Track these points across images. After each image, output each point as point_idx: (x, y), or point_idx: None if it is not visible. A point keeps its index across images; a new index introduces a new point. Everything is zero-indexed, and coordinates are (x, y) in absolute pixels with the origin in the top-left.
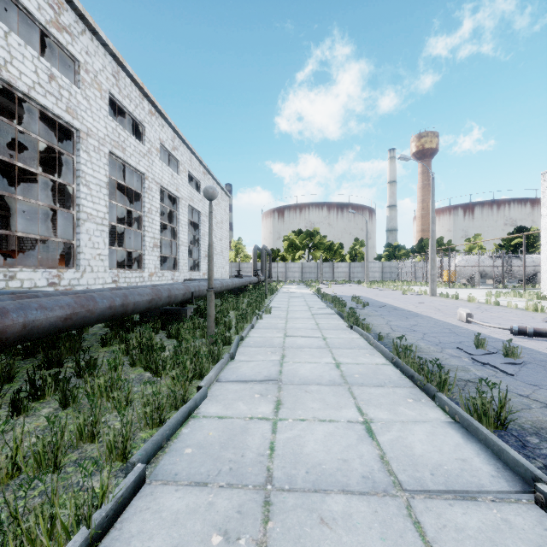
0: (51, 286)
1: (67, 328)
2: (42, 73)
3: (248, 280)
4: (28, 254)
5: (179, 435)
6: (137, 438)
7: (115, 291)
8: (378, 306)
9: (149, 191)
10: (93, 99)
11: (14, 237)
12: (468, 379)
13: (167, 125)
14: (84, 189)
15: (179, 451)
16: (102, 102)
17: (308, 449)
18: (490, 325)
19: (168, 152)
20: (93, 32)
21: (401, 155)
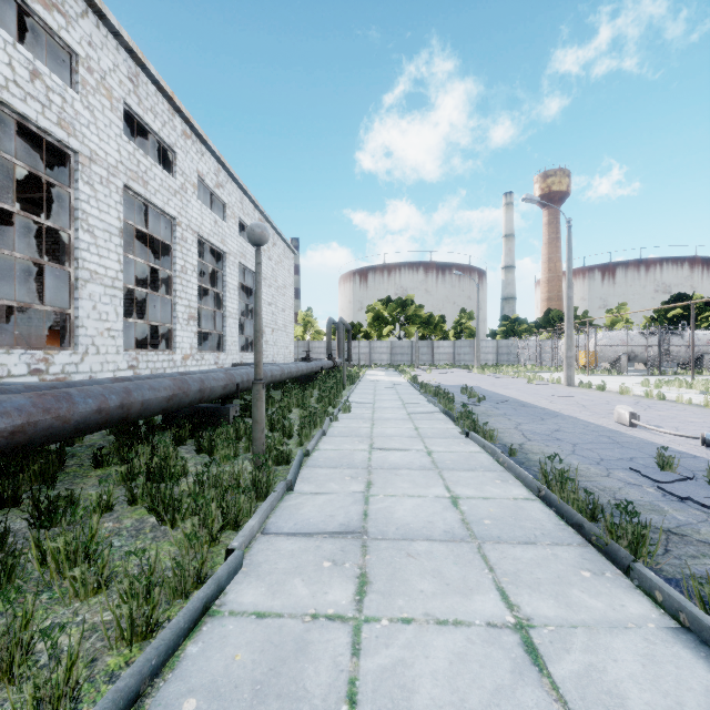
0: (34, 375)
1: (18, 447)
2: (20, 66)
3: (319, 365)
4: (9, 328)
5: (178, 661)
6: (98, 671)
7: (111, 385)
8: (498, 401)
9: (183, 242)
10: (99, 110)
11: (5, 306)
12: (669, 529)
13: (209, 152)
14: (85, 236)
15: (172, 707)
16: (112, 116)
17: (421, 699)
18: (668, 431)
19: (210, 190)
20: (99, 14)
21: (526, 196)
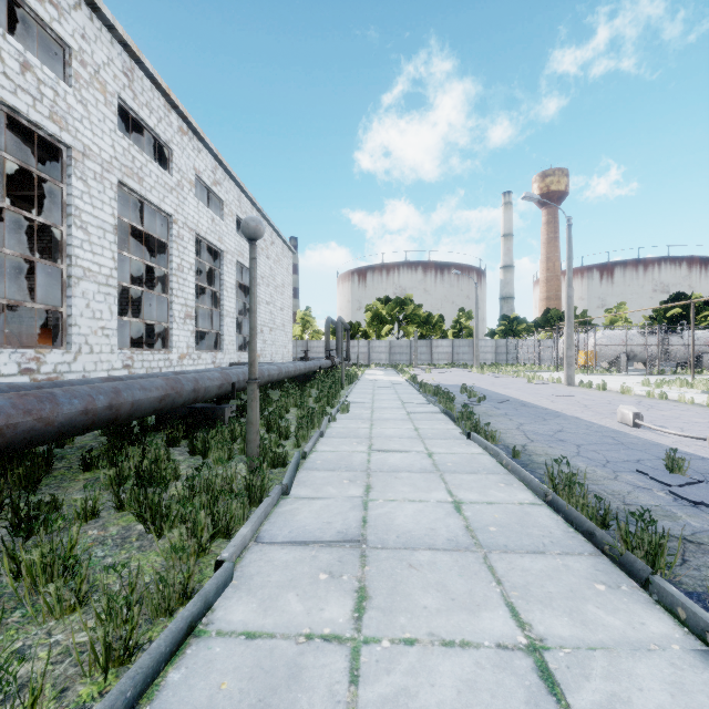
0: (25, 374)
1: None
2: (9, 58)
3: (318, 364)
4: (2, 327)
5: (158, 691)
6: (68, 702)
7: (100, 385)
8: (499, 401)
9: (180, 239)
10: (93, 104)
11: (0, 305)
12: (684, 537)
13: (206, 149)
14: (78, 233)
15: None
16: (107, 110)
17: None
18: (674, 432)
19: (207, 187)
20: (93, 7)
21: (526, 194)
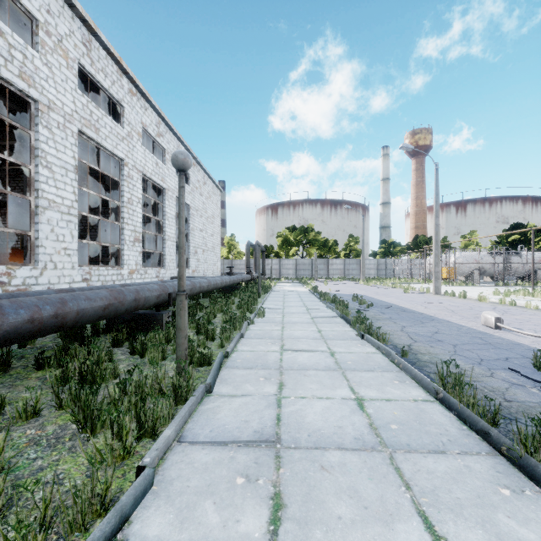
0: None
1: None
2: None
3: (240, 278)
4: None
5: None
6: None
7: (47, 296)
8: (383, 307)
9: (130, 179)
10: (57, 67)
11: None
12: None
13: (151, 108)
14: (44, 171)
15: None
16: (68, 73)
17: None
18: (532, 333)
19: (152, 138)
20: None
21: (403, 145)
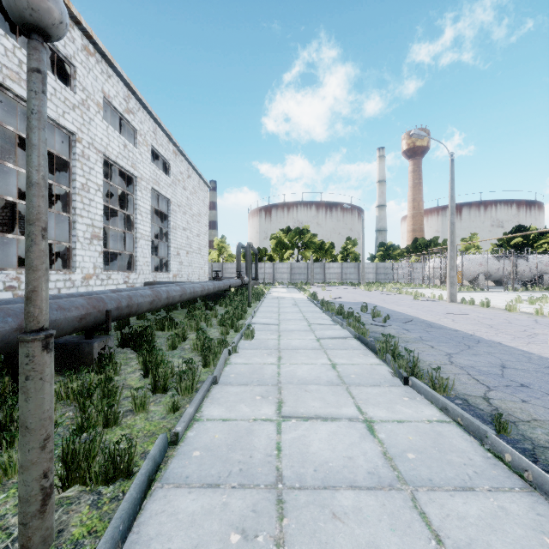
0: None
1: None
2: None
3: (227, 283)
4: None
5: None
6: None
7: None
8: (403, 320)
9: (84, 159)
10: None
11: None
12: None
13: (117, 77)
14: None
15: None
16: None
17: None
18: None
19: (119, 114)
20: None
21: (415, 131)
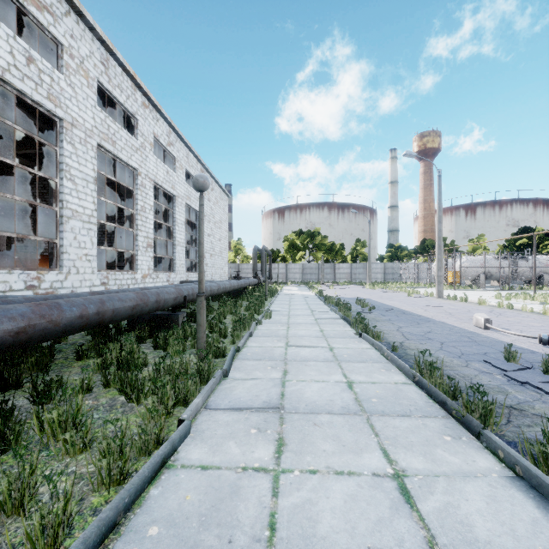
0: (30, 289)
1: (21, 344)
2: (18, 54)
3: (247, 282)
4: (10, 254)
5: (144, 500)
6: (85, 507)
7: (90, 297)
8: (384, 310)
9: (143, 187)
10: (79, 87)
11: (5, 237)
12: (511, 405)
13: (162, 119)
14: (68, 183)
15: (140, 532)
16: (89, 91)
17: (323, 527)
18: (514, 332)
19: (163, 148)
20: (79, 14)
21: (406, 152)
